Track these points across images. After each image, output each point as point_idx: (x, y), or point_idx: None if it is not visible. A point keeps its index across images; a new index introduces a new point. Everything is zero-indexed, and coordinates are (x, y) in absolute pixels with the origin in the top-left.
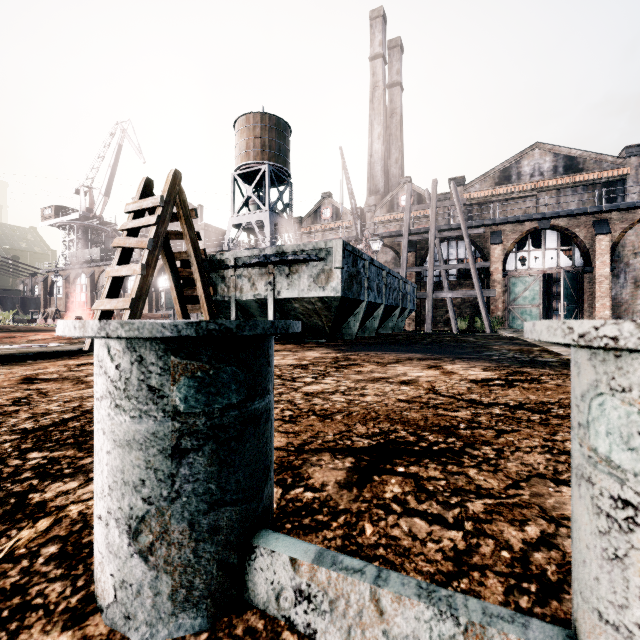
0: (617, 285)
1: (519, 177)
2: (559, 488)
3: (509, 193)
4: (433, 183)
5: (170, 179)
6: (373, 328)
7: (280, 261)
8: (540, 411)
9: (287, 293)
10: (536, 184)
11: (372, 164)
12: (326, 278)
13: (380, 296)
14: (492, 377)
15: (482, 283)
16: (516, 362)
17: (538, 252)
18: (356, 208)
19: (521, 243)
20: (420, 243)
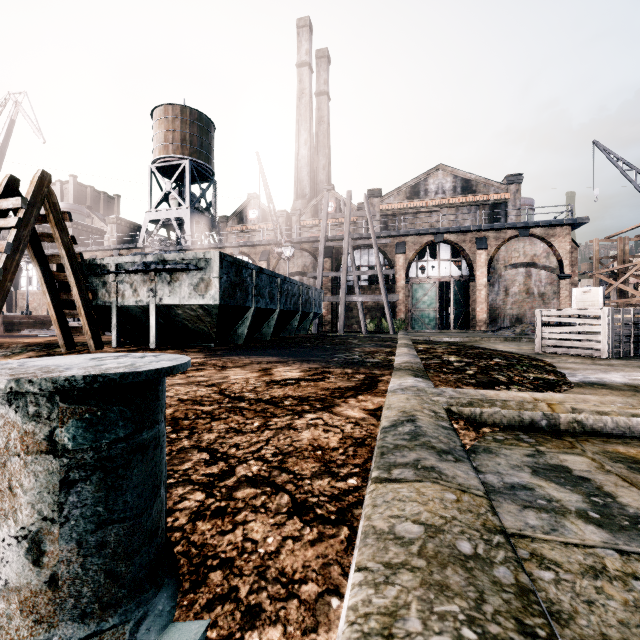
0: (493, 293)
1: (426, 193)
2: (197, 453)
3: (418, 207)
4: (348, 194)
5: (36, 180)
6: (269, 332)
7: (159, 269)
8: (275, 403)
9: (169, 300)
10: (440, 201)
11: (299, 169)
12: (205, 287)
13: (274, 302)
14: (293, 377)
15: (389, 288)
16: (342, 363)
17: (435, 262)
18: (275, 213)
19: (425, 253)
20: (336, 249)
